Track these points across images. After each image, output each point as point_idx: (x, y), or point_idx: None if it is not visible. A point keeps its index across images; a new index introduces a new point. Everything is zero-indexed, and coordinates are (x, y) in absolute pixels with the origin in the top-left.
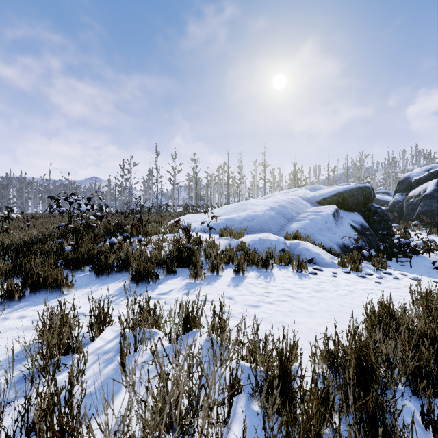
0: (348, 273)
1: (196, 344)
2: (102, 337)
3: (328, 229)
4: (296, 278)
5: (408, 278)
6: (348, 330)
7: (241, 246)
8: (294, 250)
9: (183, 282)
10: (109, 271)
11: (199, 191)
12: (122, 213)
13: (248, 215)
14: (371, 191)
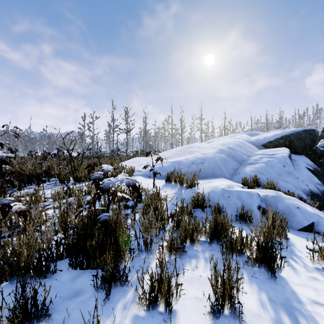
0: None
1: None
2: None
3: (288, 173)
4: None
5: None
6: None
7: (197, 200)
8: (275, 208)
9: None
10: None
11: (148, 139)
12: (55, 155)
13: (197, 157)
14: (317, 134)
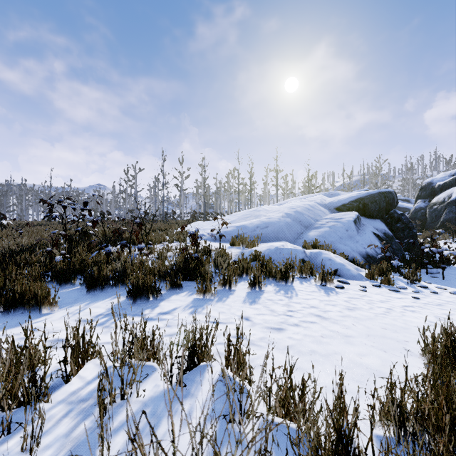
0: (378, 286)
1: (205, 386)
2: (81, 376)
3: (350, 237)
4: (322, 292)
5: (447, 292)
6: (426, 376)
7: (255, 255)
8: (315, 261)
9: (189, 299)
10: (102, 285)
11: (208, 198)
12: (123, 219)
13: (262, 222)
14: (395, 197)
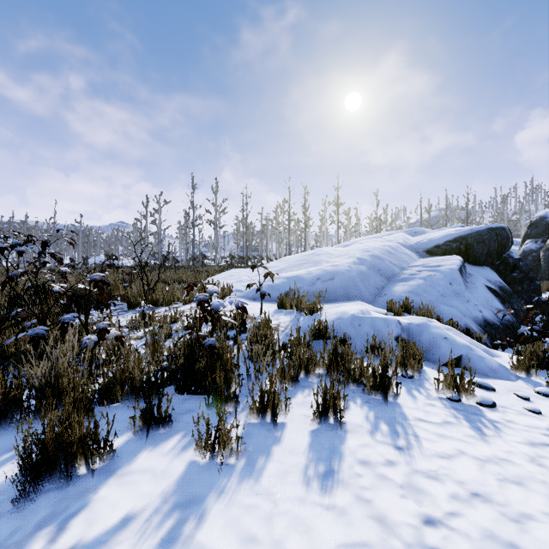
0: None
1: None
2: None
3: (456, 294)
4: (464, 426)
5: None
6: None
7: (318, 330)
8: (419, 339)
9: (177, 466)
10: None
11: (250, 238)
12: (118, 268)
13: (324, 271)
14: (509, 235)
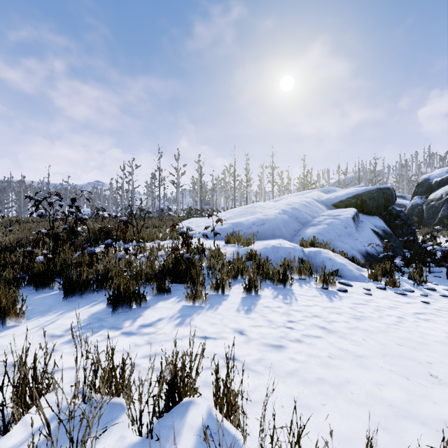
0: (383, 289)
1: (185, 438)
2: (26, 421)
3: (349, 235)
4: (324, 297)
5: None
6: None
7: (251, 254)
8: (314, 260)
9: (177, 306)
10: (81, 290)
11: (204, 195)
12: (115, 216)
13: (258, 219)
14: (393, 193)
